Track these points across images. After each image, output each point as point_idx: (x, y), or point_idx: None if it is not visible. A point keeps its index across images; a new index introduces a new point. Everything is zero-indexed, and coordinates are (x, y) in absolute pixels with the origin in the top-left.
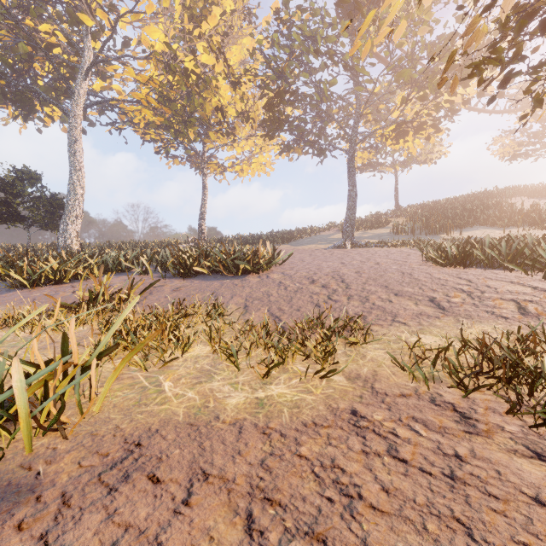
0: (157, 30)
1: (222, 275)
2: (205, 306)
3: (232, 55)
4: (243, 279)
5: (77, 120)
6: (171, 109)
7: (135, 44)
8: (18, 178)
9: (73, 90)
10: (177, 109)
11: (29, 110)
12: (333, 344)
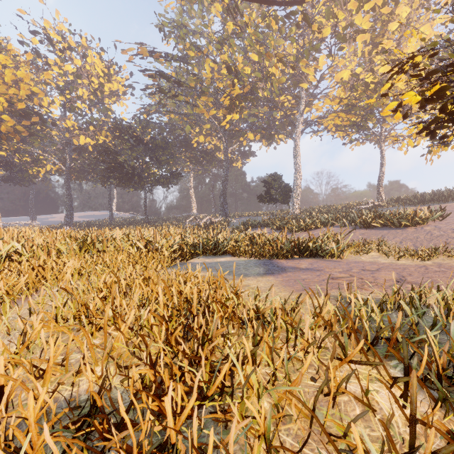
0: (345, 71)
1: (389, 227)
2: (377, 242)
3: (408, 49)
4: (403, 230)
5: (297, 141)
6: (354, 114)
7: (329, 81)
8: (272, 180)
9: (296, 125)
10: (358, 110)
11: (272, 140)
12: (440, 257)
